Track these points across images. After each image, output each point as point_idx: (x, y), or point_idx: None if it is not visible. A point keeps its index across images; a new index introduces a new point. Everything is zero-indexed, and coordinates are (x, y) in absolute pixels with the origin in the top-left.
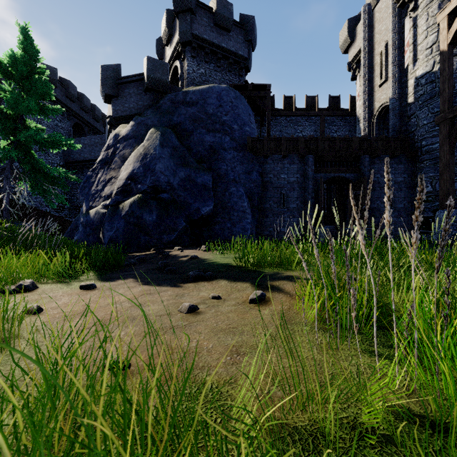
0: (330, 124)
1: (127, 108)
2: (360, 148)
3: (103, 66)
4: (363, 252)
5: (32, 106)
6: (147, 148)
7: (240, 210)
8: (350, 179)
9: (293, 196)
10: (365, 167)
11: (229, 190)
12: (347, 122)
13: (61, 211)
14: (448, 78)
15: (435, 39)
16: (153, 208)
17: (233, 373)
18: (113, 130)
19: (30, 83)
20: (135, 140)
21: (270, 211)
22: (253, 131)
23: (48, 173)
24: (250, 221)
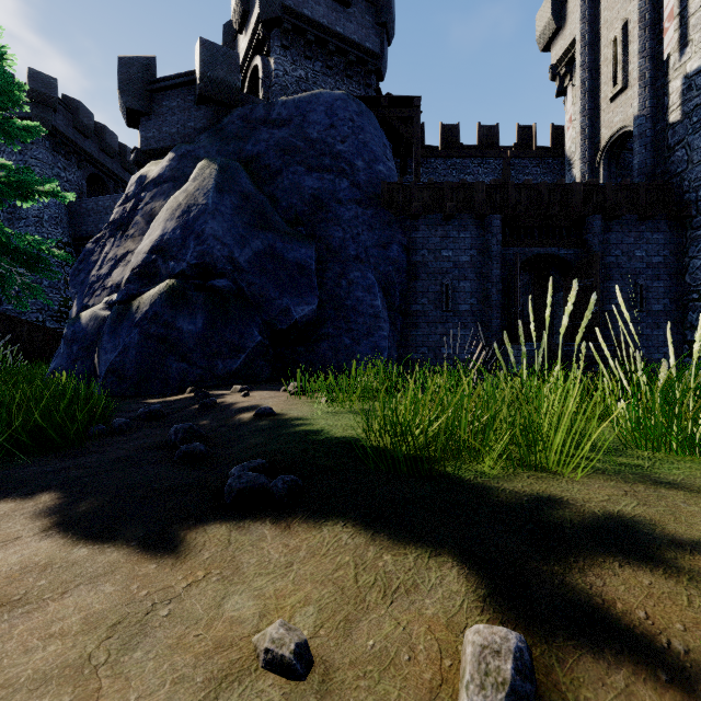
0: (519, 172)
1: (166, 135)
2: (585, 203)
3: (123, 59)
4: None
5: None
6: (192, 194)
7: (368, 313)
8: (567, 259)
9: (464, 290)
10: (596, 237)
11: (348, 276)
12: (548, 168)
13: (64, 319)
14: None
15: None
16: (197, 307)
17: None
18: None
19: None
20: (174, 184)
21: (423, 317)
22: (392, 174)
23: (16, 248)
24: (387, 334)
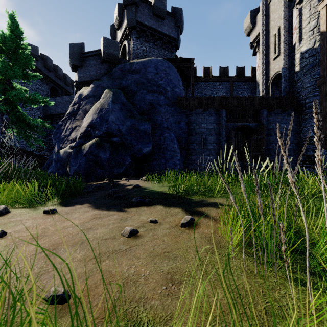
0: (237, 87)
1: (88, 75)
2: (260, 105)
3: (71, 44)
4: (293, 188)
5: (17, 73)
6: (103, 104)
7: (171, 150)
8: (252, 127)
9: (210, 140)
10: (264, 118)
11: (164, 135)
12: (249, 86)
13: (41, 150)
14: (326, 51)
15: (316, 24)
16: (106, 149)
17: (169, 307)
18: (78, 91)
19: (16, 55)
20: (94, 98)
21: (194, 151)
22: (181, 92)
23: (30, 123)
24: (179, 158)
